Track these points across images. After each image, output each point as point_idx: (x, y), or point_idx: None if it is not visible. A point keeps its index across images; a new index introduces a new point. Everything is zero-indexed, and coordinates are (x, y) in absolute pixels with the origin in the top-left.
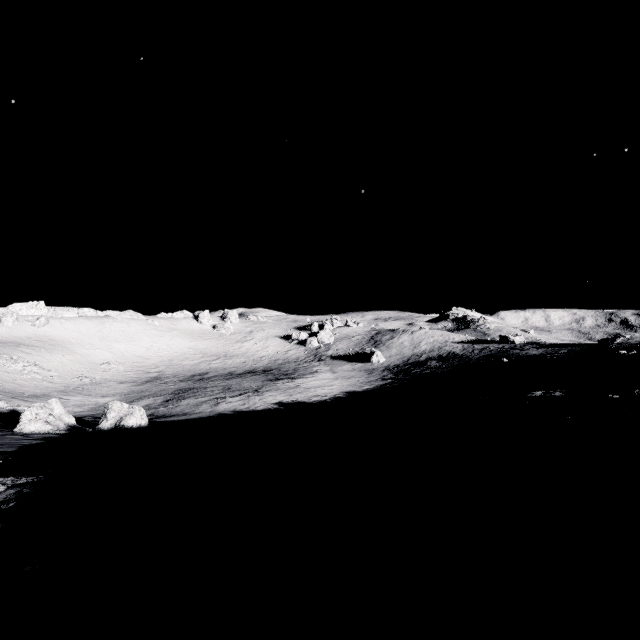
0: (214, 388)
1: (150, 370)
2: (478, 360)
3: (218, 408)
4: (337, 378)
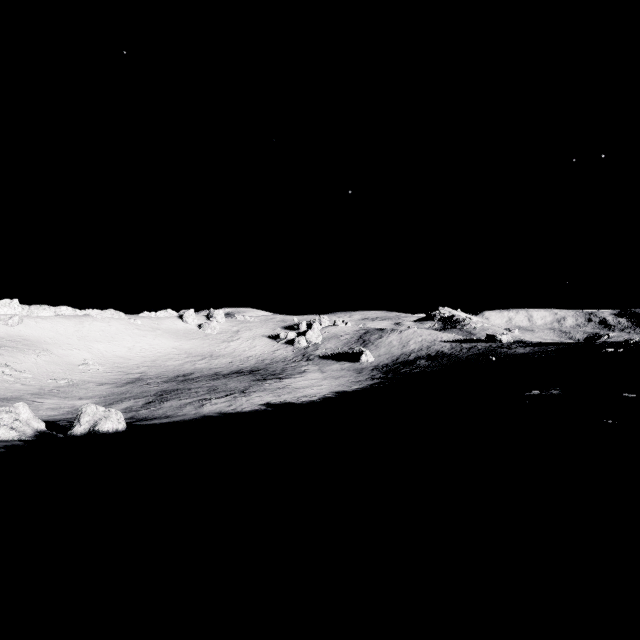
0: (199, 389)
1: (132, 371)
2: (467, 359)
3: (203, 410)
4: (326, 378)
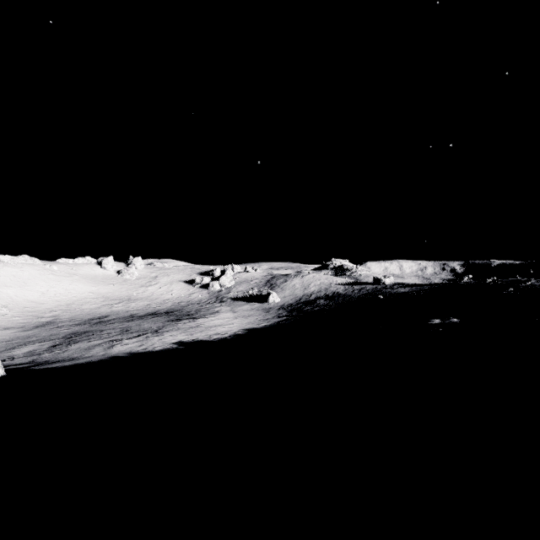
0: (111, 330)
1: (43, 315)
2: (359, 298)
3: (112, 351)
4: (237, 317)
